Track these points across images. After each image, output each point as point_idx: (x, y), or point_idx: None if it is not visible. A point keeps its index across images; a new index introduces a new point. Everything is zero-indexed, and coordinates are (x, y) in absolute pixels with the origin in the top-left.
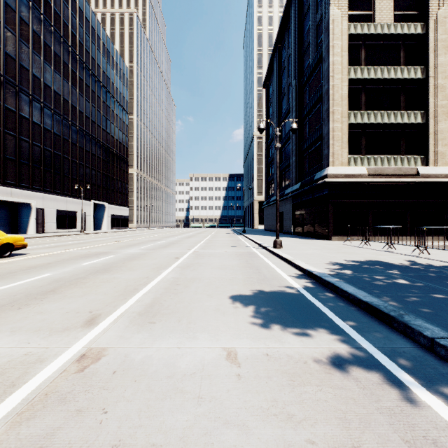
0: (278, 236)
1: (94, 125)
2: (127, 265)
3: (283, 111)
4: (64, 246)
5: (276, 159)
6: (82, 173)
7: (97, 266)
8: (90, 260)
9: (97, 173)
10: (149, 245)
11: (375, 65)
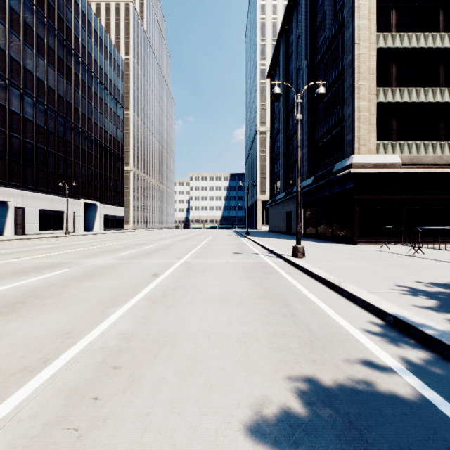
0: (299, 241)
1: (84, 118)
2: (64, 293)
3: (290, 100)
4: (22, 252)
5: (282, 154)
6: (71, 169)
7: (11, 295)
8: (18, 280)
9: (88, 169)
10: (130, 251)
11: (409, 32)
